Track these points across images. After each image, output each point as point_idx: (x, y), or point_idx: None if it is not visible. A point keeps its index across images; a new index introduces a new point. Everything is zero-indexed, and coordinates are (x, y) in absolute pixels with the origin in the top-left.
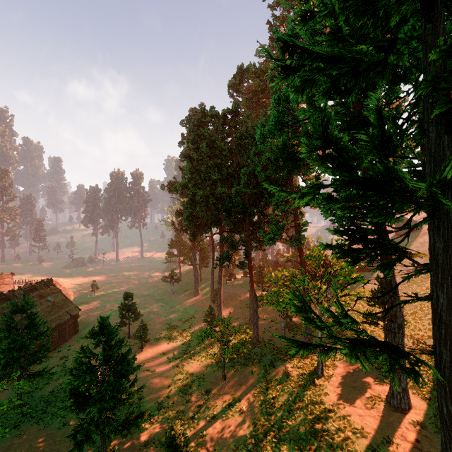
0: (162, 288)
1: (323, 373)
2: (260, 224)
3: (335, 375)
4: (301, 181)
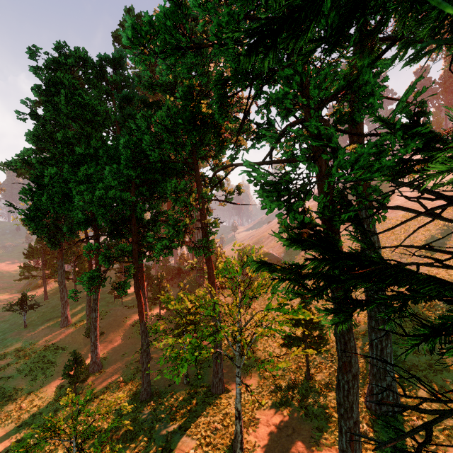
0: (9, 319)
1: (243, 447)
2: (154, 224)
3: (258, 444)
4: (209, 169)
